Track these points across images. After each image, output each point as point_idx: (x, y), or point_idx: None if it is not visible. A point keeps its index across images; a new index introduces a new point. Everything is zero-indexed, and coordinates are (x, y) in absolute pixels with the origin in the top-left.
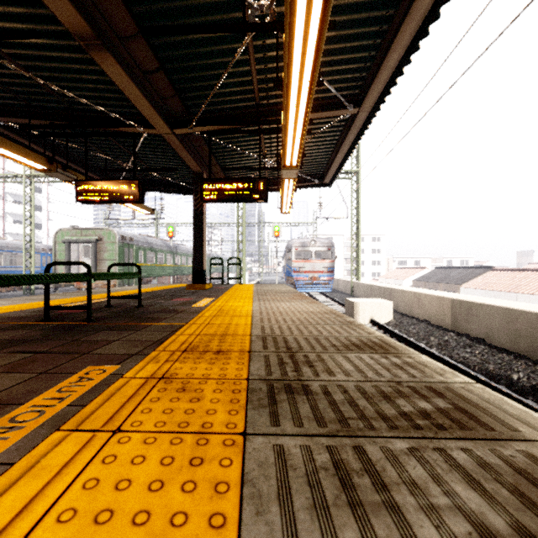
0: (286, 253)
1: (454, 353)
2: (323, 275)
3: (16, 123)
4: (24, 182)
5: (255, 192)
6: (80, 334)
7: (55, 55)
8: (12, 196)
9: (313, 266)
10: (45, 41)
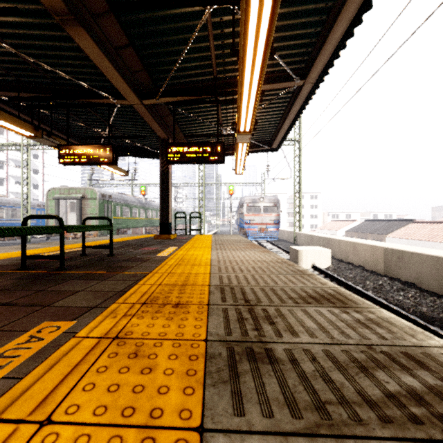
0: (239, 208)
1: (389, 296)
2: (270, 226)
3: (8, 96)
4: (22, 150)
5: (214, 154)
6: (49, 283)
7: (37, 33)
8: (14, 161)
9: (261, 219)
10: (28, 20)
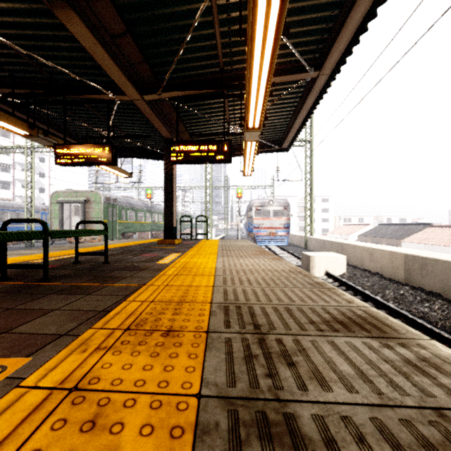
0: (247, 212)
1: (412, 307)
2: (280, 231)
3: (2, 93)
4: (26, 152)
5: (220, 153)
6: (23, 298)
7: (28, 20)
8: (20, 165)
9: (271, 223)
10: (16, 5)
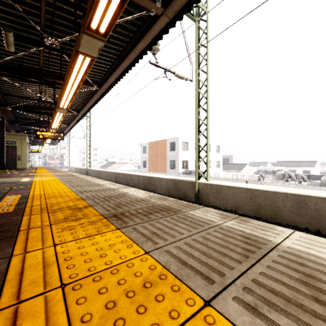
0: (44, 157)
1: None
2: (59, 165)
3: None
4: None
5: (38, 152)
6: None
7: None
8: None
9: (55, 162)
10: None
